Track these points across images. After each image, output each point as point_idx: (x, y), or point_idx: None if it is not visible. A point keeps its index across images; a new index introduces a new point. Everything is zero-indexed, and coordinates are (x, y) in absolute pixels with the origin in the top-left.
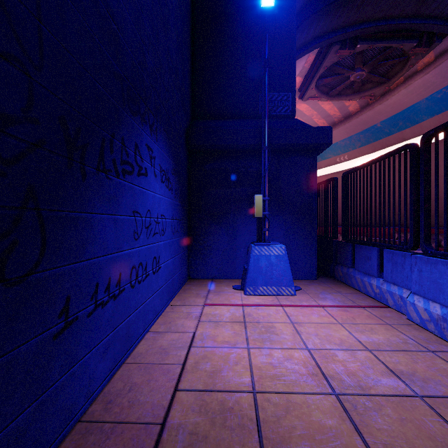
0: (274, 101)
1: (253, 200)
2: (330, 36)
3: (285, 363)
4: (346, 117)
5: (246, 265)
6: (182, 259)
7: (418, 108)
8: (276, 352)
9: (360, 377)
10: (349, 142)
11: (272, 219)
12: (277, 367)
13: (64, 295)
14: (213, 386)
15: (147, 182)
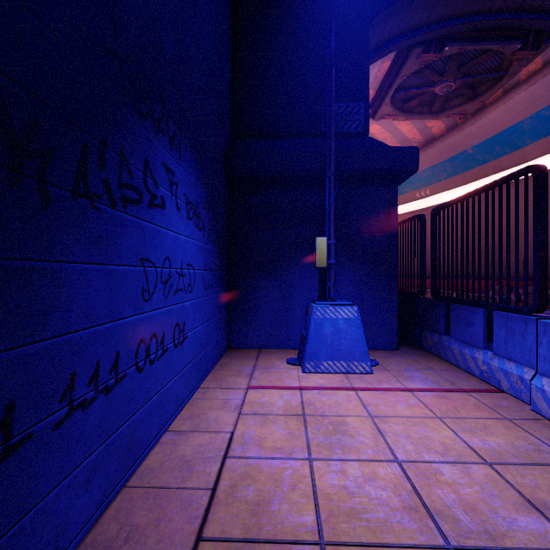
0: (341, 115)
1: (313, 244)
2: (410, 36)
3: (367, 487)
4: (429, 141)
5: (305, 331)
6: (219, 323)
7: (521, 130)
8: (351, 467)
9: (483, 514)
10: (432, 173)
11: (339, 269)
12: (355, 495)
13: (0, 401)
14: (258, 532)
15: (164, 217)
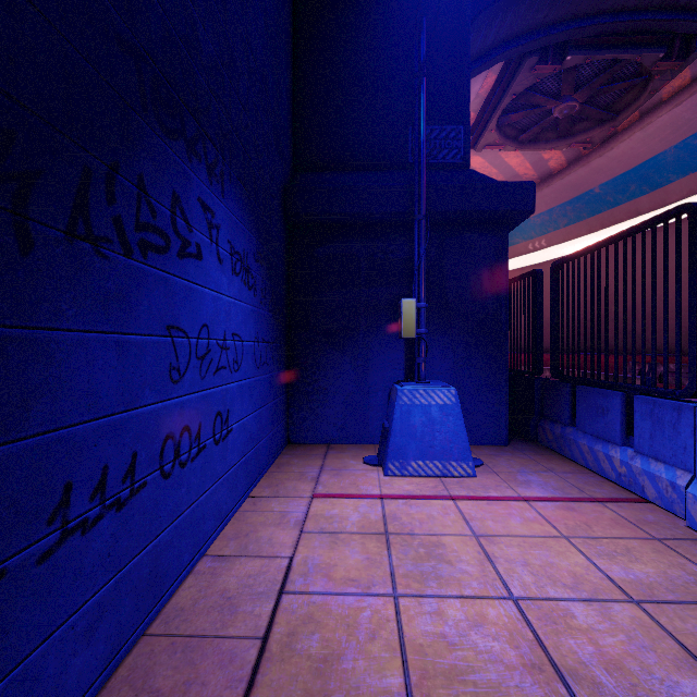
0: (434, 141)
1: (398, 308)
2: (522, 41)
3: (473, 636)
4: (545, 177)
5: (387, 422)
6: (275, 411)
7: (663, 163)
8: (450, 606)
9: (633, 675)
10: (549, 218)
11: (431, 341)
12: (457, 647)
13: None
14: None
15: (201, 271)
